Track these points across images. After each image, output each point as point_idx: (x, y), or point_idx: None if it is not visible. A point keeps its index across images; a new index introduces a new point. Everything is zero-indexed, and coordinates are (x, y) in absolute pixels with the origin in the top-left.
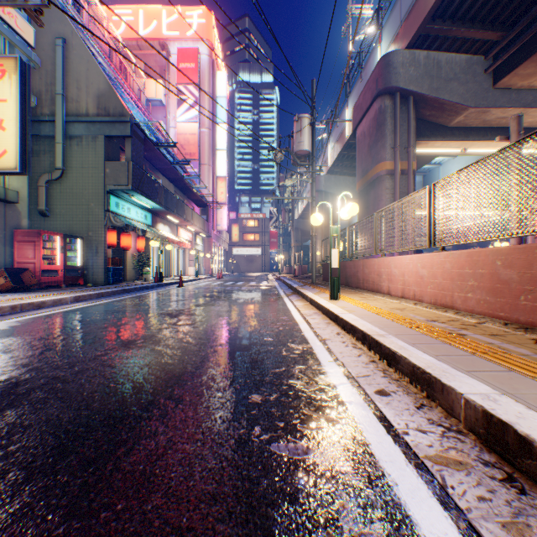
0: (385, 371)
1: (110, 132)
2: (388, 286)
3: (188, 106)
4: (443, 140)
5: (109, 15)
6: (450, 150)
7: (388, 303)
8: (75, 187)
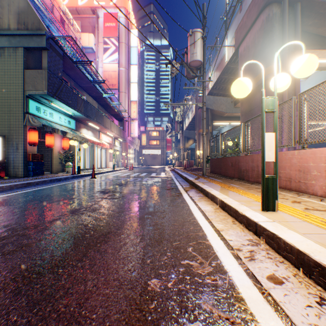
0: None
1: (28, 44)
2: None
3: (111, 52)
4: (321, 49)
5: None
6: (323, 60)
7: None
8: None
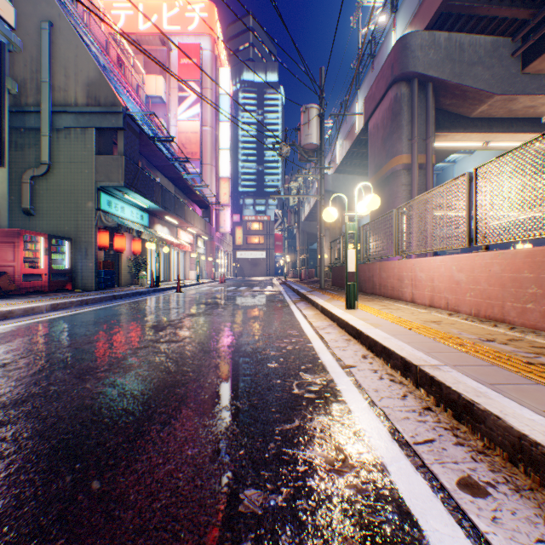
0: (455, 430)
1: (101, 124)
2: (411, 293)
3: (189, 104)
4: (464, 132)
5: (108, 9)
6: (470, 144)
7: (417, 313)
8: (63, 184)
